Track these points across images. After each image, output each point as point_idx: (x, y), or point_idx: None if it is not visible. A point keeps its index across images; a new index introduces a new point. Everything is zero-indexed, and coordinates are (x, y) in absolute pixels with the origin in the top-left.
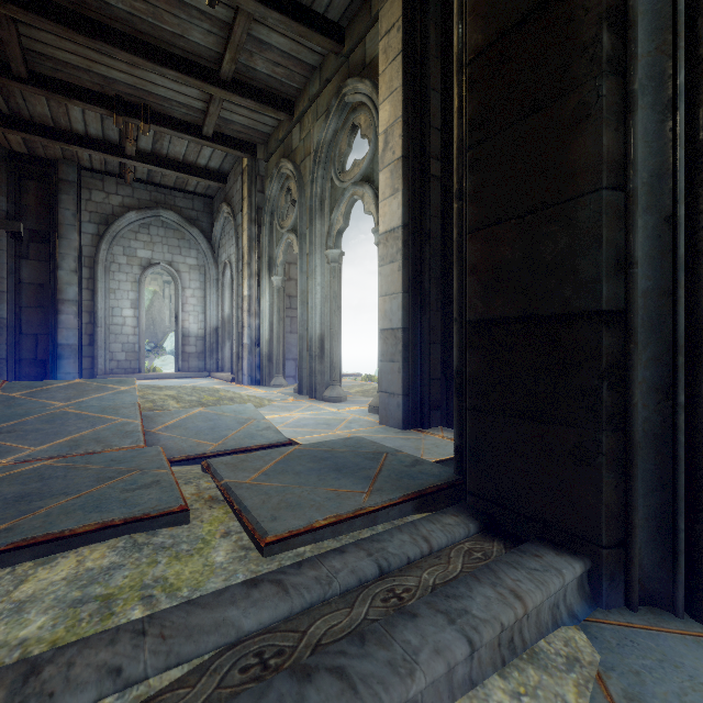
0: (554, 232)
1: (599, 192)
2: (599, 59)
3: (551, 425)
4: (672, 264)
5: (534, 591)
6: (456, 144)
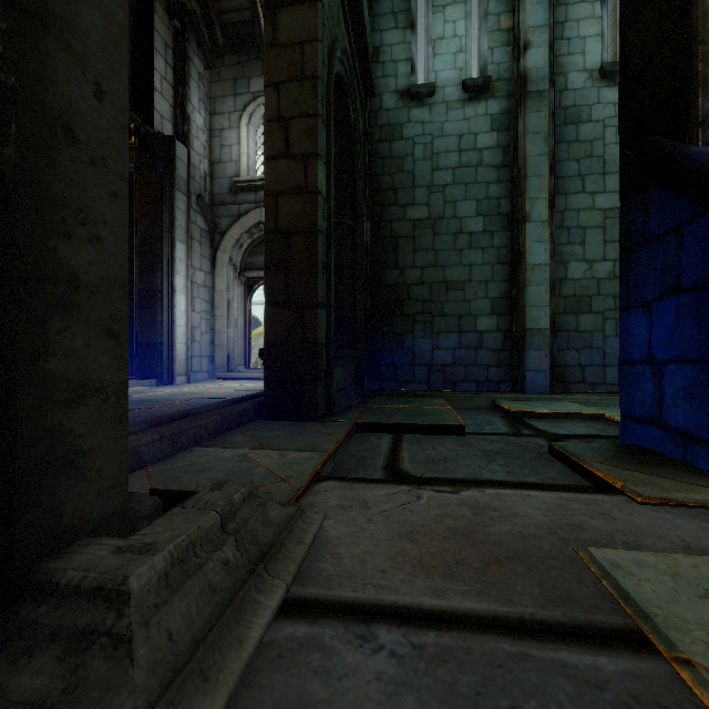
0: (153, 329)
1: (159, 325)
2: (159, 306)
3: (152, 360)
4: (169, 336)
5: (147, 380)
6: (135, 301)
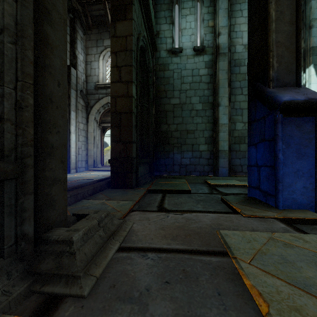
0: None
1: None
2: None
3: None
4: (68, 152)
5: None
6: None
